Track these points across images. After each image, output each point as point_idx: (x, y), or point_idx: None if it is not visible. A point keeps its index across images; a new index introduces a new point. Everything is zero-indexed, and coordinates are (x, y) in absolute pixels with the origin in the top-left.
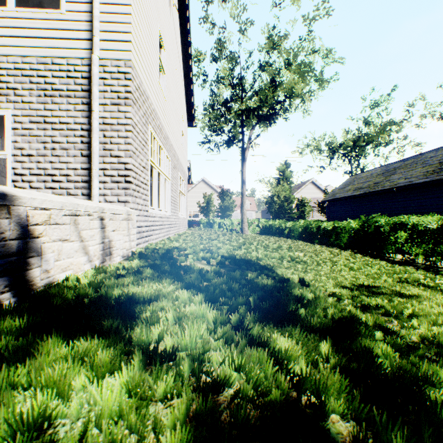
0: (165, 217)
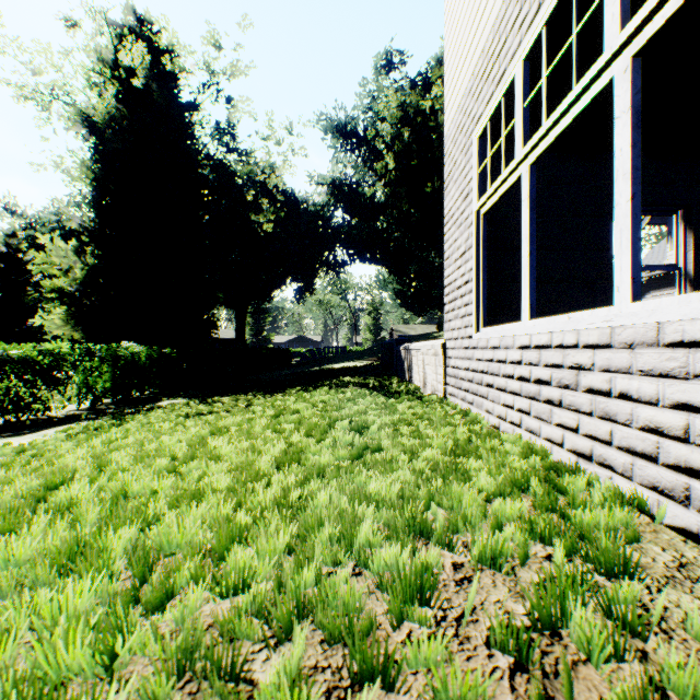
0: (608, 339)
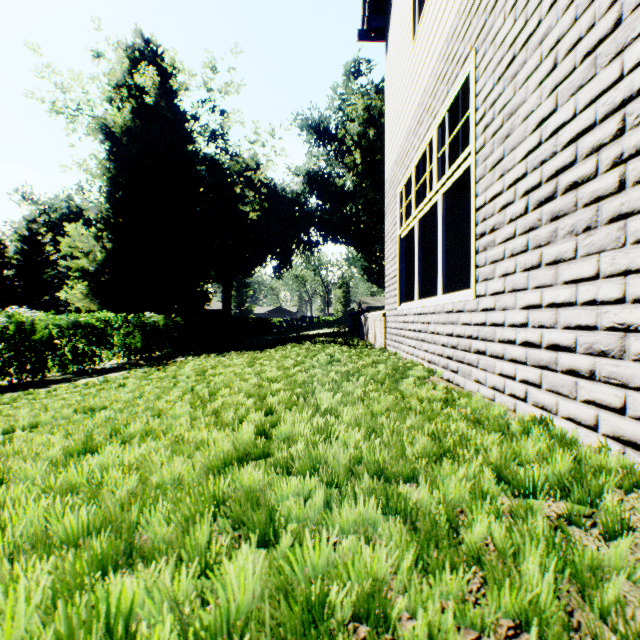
0: (435, 310)
